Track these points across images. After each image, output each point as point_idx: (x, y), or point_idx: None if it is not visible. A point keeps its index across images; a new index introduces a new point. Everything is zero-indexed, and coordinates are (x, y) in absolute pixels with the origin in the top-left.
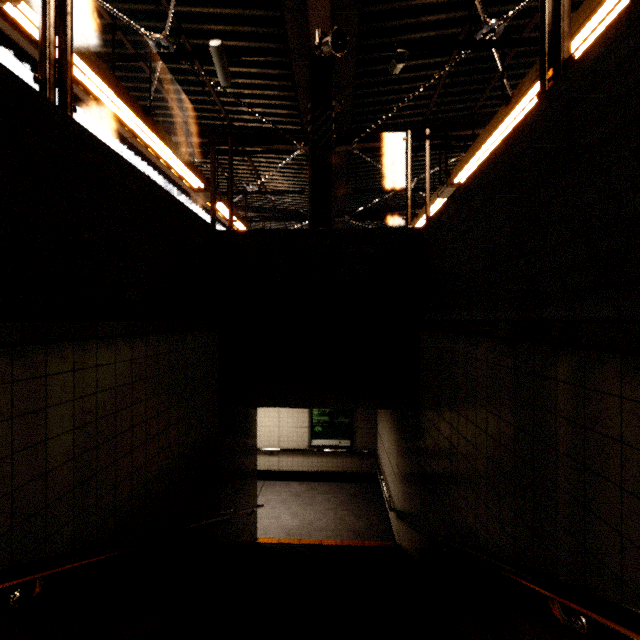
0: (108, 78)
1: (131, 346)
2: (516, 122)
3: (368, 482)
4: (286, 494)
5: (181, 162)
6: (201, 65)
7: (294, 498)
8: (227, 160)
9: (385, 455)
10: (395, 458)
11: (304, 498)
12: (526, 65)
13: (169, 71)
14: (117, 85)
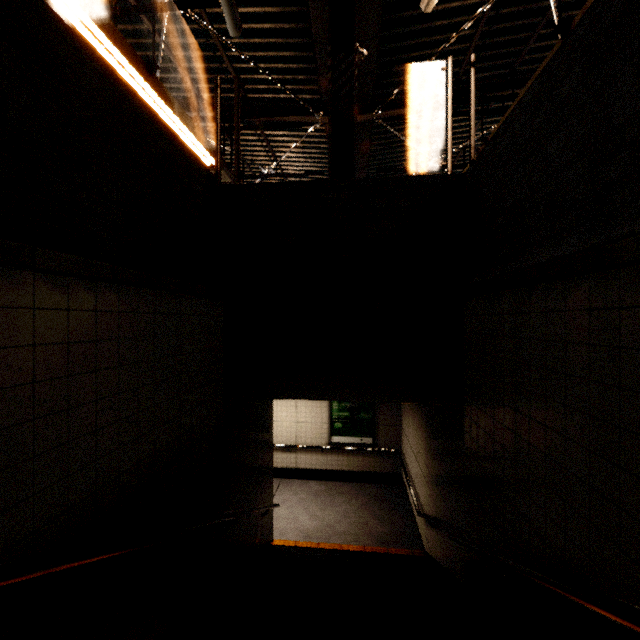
0: (104, 23)
1: (95, 293)
2: None
3: (392, 483)
4: (304, 493)
5: (190, 132)
6: (210, 22)
7: (312, 498)
8: (242, 141)
9: (411, 454)
10: (424, 457)
11: (323, 498)
12: (581, 4)
13: (177, 33)
14: (115, 33)
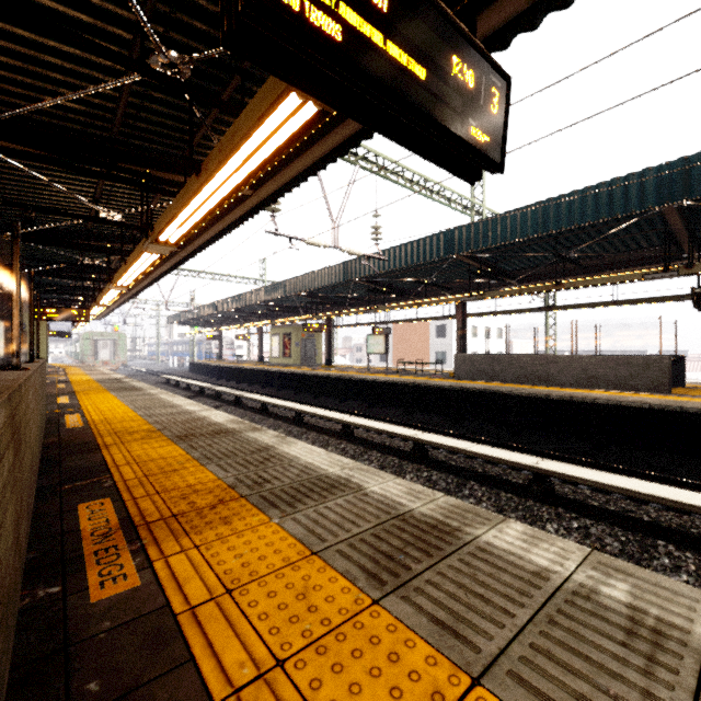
0: None
1: None
2: (138, 273)
3: None
4: None
5: None
6: None
7: None
8: None
9: None
10: None
11: None
12: None
13: None
14: None
